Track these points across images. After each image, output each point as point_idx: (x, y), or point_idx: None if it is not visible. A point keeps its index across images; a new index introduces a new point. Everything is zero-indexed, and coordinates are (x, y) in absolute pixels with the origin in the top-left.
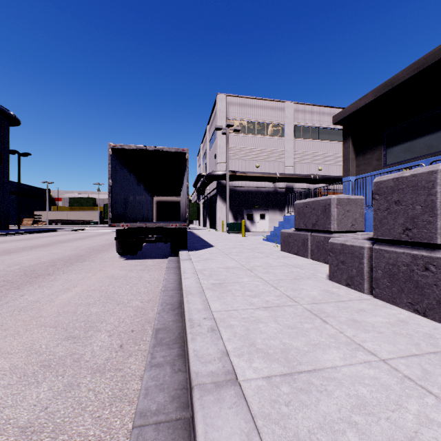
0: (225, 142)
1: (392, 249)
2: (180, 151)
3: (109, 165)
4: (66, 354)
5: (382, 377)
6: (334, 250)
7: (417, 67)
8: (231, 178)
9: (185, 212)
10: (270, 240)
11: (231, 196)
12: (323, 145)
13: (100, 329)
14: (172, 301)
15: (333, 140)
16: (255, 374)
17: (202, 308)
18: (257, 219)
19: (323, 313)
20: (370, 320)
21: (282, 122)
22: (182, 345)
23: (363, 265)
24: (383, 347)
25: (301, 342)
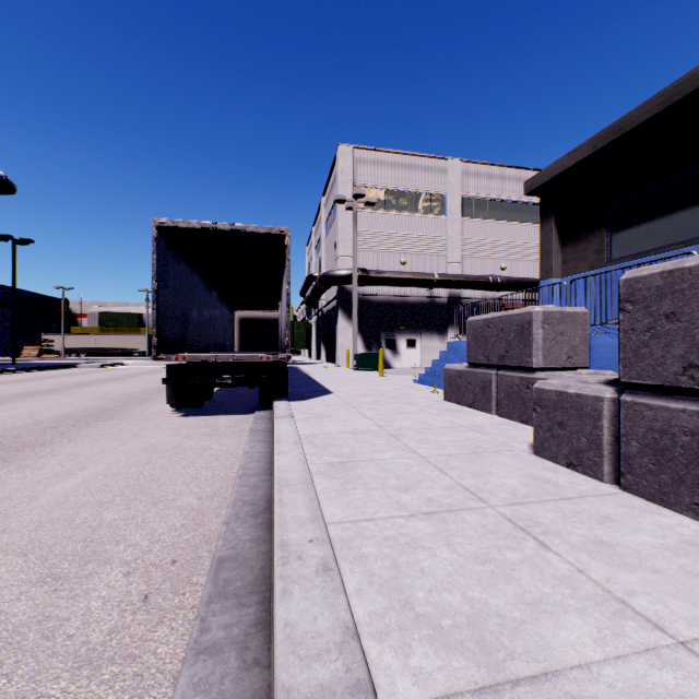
0: (351, 223)
1: (660, 402)
2: (276, 232)
3: (154, 255)
4: (31, 619)
5: (695, 693)
6: (544, 402)
7: (662, 102)
8: (361, 282)
9: (284, 336)
10: (425, 381)
11: (360, 309)
12: (508, 228)
13: (111, 559)
14: (255, 497)
15: (524, 221)
16: (417, 689)
17: (308, 516)
18: (402, 347)
19: (537, 526)
20: (629, 542)
21: (443, 191)
22: (265, 597)
23: (601, 431)
24: (673, 609)
25: (505, 598)
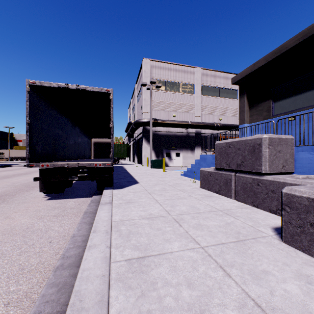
0: (149, 96)
1: None
2: (104, 91)
3: (27, 102)
4: None
5: None
6: (295, 205)
7: (301, 37)
8: (154, 125)
9: None
10: (187, 175)
11: (153, 138)
12: (223, 101)
13: None
14: (55, 307)
15: (230, 97)
16: None
17: None
18: (174, 156)
19: None
20: None
21: (193, 82)
22: None
23: None
24: None
25: None
